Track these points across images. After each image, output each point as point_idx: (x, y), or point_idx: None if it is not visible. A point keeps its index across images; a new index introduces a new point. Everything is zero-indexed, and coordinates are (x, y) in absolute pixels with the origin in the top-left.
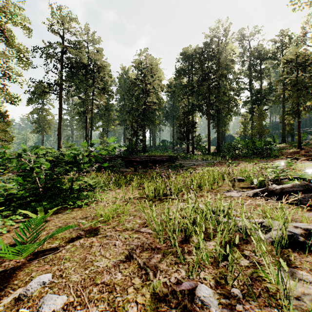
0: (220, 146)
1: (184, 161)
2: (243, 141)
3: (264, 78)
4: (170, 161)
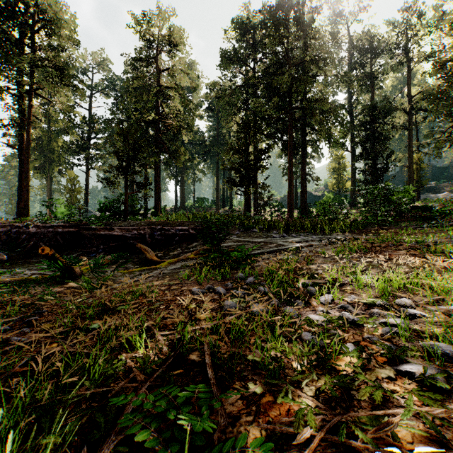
0: (307, 206)
1: (245, 237)
2: (338, 199)
3: (375, 89)
4: (202, 237)
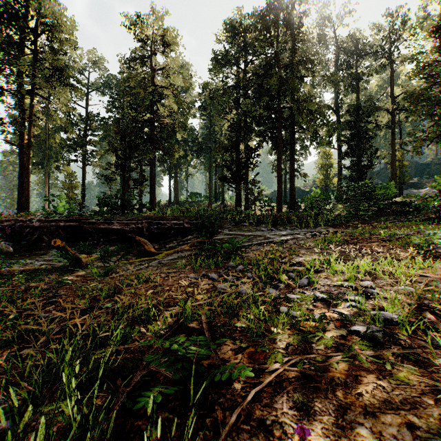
0: (295, 201)
1: (236, 230)
2: (325, 194)
3: (360, 90)
4: (197, 231)
